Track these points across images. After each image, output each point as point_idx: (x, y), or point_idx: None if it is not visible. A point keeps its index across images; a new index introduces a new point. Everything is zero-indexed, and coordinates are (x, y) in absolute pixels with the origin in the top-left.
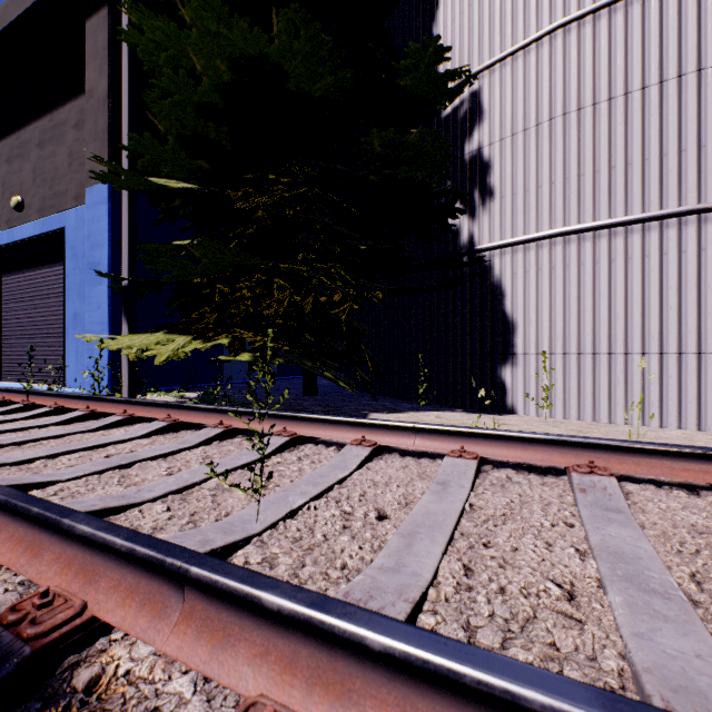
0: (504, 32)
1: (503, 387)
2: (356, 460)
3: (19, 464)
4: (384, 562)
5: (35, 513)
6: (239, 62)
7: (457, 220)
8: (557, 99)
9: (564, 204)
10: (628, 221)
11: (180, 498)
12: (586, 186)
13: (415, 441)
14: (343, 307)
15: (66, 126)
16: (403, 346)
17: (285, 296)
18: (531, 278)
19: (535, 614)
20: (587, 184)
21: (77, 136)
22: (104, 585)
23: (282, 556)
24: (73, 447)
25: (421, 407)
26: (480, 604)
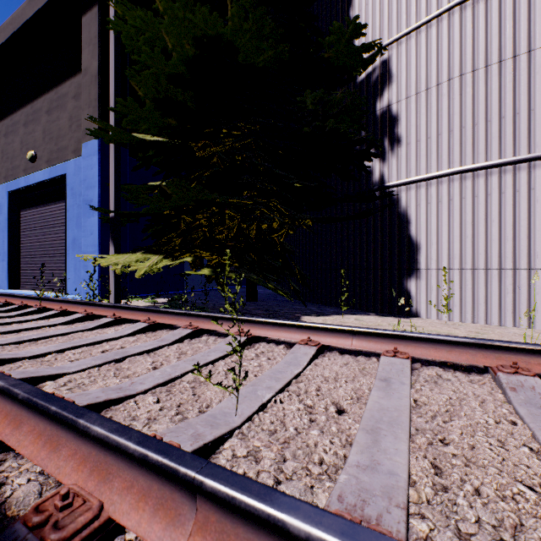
0: (409, 12)
1: (408, 296)
2: (306, 357)
3: (35, 357)
4: (359, 459)
5: (53, 412)
6: (201, 40)
7: (370, 163)
8: (455, 63)
9: (461, 148)
10: (516, 161)
11: (166, 390)
12: (480, 133)
13: (352, 341)
14: (280, 232)
15: (67, 97)
16: (325, 263)
17: (234, 224)
18: (432, 208)
19: (521, 521)
20: (481, 131)
21: (75, 104)
22: (117, 485)
23: (263, 450)
24: (77, 344)
25: (341, 311)
26: (463, 508)
